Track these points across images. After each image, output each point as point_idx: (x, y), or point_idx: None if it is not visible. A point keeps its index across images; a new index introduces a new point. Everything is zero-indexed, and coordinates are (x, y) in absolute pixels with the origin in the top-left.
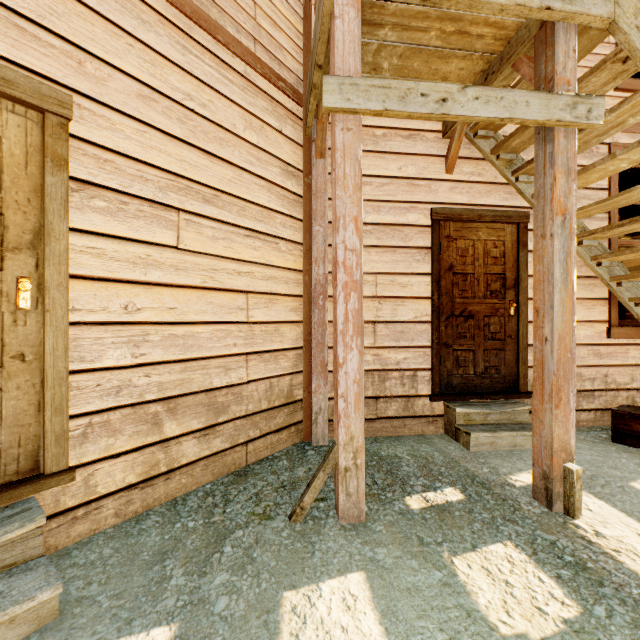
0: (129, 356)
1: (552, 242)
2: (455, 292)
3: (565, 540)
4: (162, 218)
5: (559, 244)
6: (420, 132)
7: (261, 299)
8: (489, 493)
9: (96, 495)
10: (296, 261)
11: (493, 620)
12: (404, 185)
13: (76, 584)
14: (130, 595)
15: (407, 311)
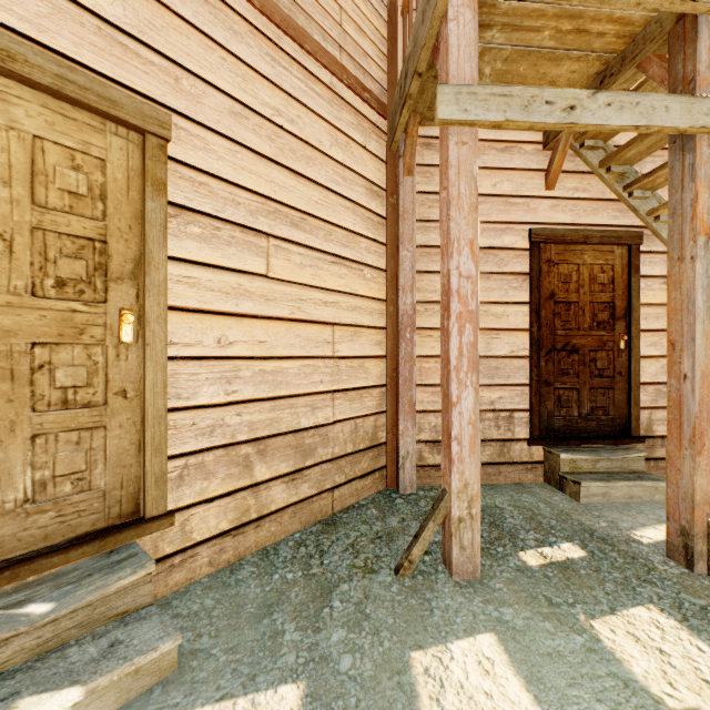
0: (222, 393)
1: (693, 266)
2: (557, 323)
3: None
4: (252, 244)
5: (702, 268)
6: (517, 144)
7: (346, 332)
8: (614, 550)
9: (191, 542)
10: (380, 290)
11: (656, 692)
12: (499, 204)
13: (185, 636)
14: (245, 649)
15: (502, 345)
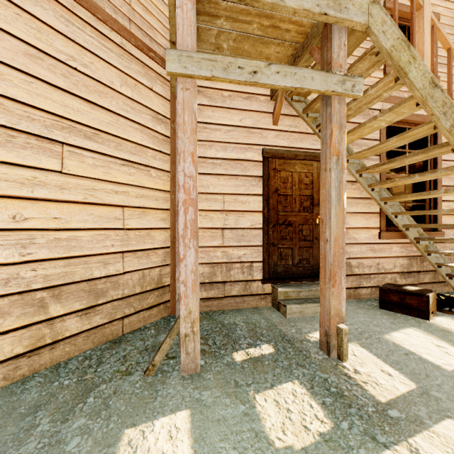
0: (17, 255)
1: (330, 174)
2: (279, 208)
3: (334, 377)
4: (47, 149)
5: (335, 175)
6: (255, 95)
7: (135, 211)
8: (292, 347)
9: None
10: (165, 184)
11: (272, 438)
12: (244, 132)
13: None
14: (0, 442)
15: (246, 221)
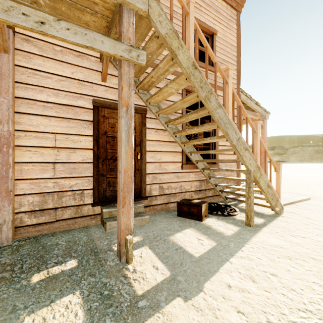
0: None
1: (121, 120)
2: (108, 146)
3: (114, 280)
4: None
5: (125, 122)
6: (86, 55)
7: None
8: (95, 258)
9: None
10: None
11: None
12: (75, 83)
13: None
14: None
15: (77, 156)
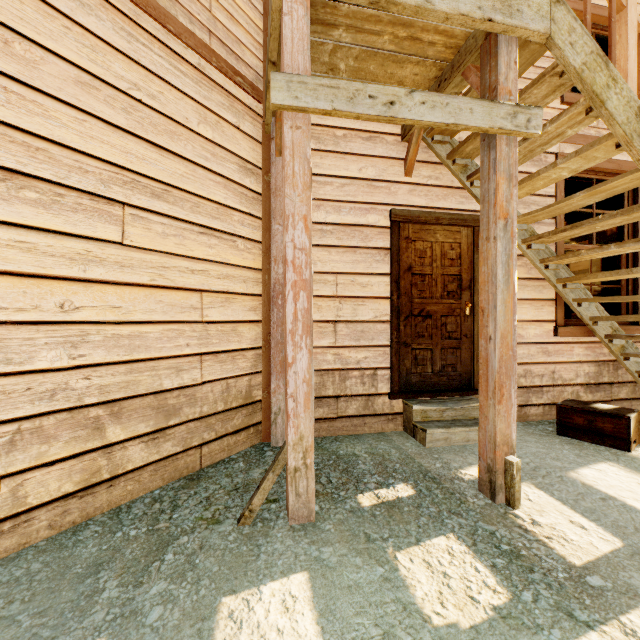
0: (66, 357)
1: (495, 245)
2: (414, 292)
3: (504, 530)
4: (104, 212)
5: (501, 247)
6: (380, 134)
7: (217, 298)
8: (439, 487)
9: (26, 507)
10: (255, 260)
11: (427, 612)
12: (364, 186)
13: None
14: (55, 612)
15: (367, 311)
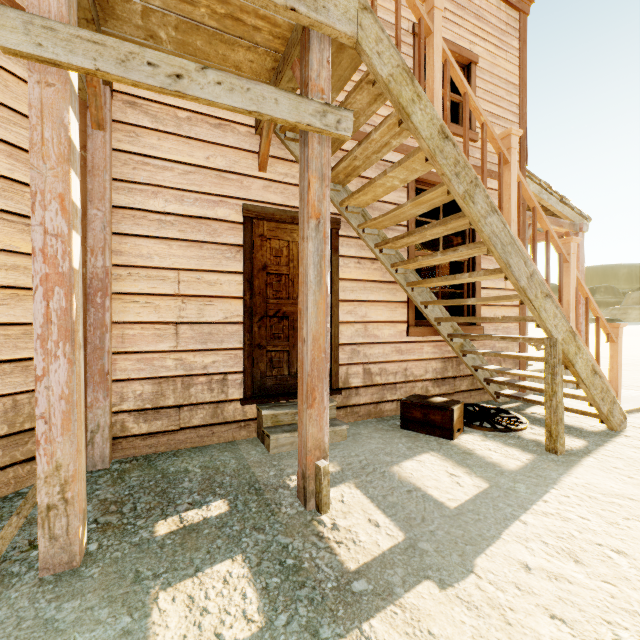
0: None
1: (307, 244)
2: (269, 292)
3: (299, 541)
4: None
5: (314, 247)
6: (231, 123)
7: None
8: (258, 500)
9: None
10: None
11: None
12: (213, 176)
13: None
14: None
15: (216, 311)
